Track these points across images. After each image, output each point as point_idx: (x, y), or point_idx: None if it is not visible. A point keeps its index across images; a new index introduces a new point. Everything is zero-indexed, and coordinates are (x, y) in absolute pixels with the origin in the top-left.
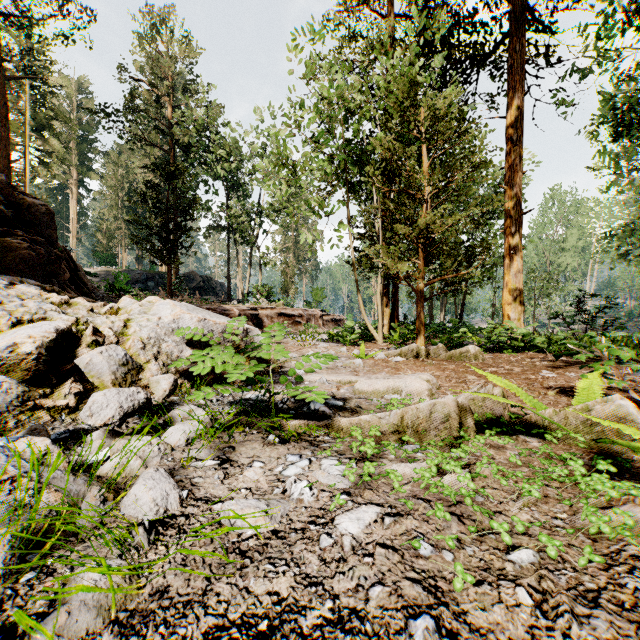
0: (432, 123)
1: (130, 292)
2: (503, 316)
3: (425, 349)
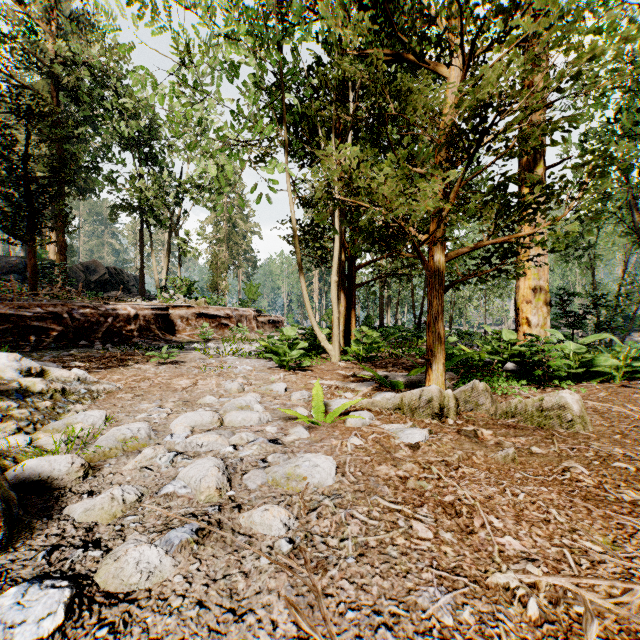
0: None
1: None
2: (519, 320)
3: (452, 395)
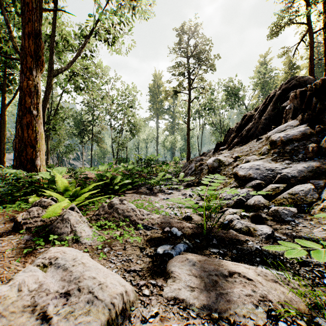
0: None
1: None
2: None
3: None
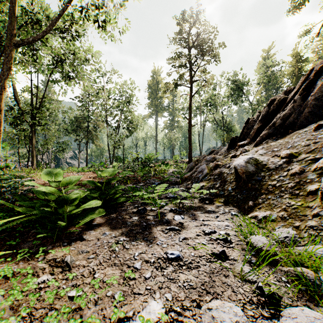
0: None
1: None
2: None
3: None
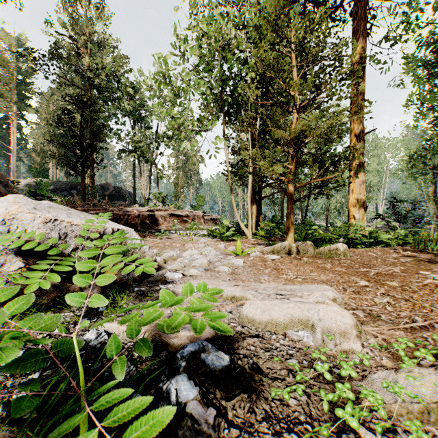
0: (306, 34)
1: (49, 197)
2: (349, 216)
3: (295, 246)
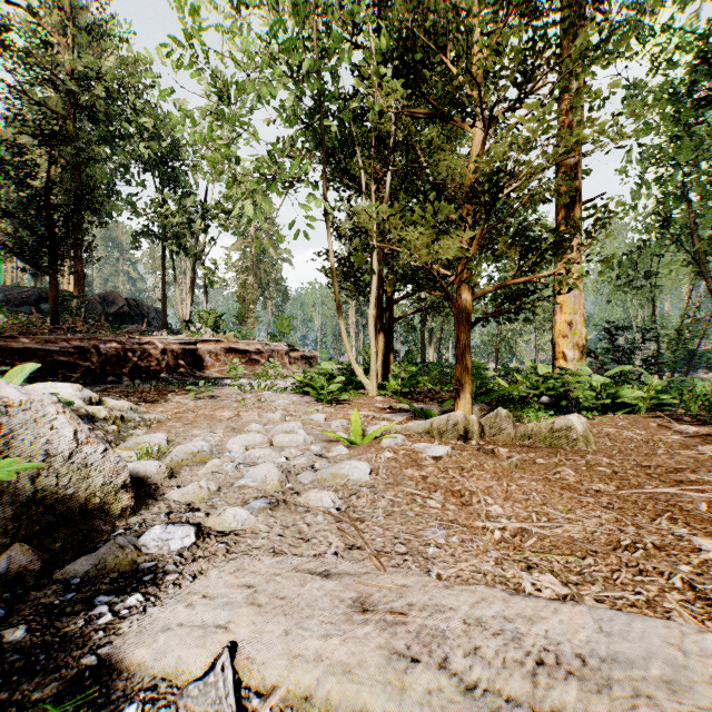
0: None
1: None
2: (555, 354)
3: (477, 420)
